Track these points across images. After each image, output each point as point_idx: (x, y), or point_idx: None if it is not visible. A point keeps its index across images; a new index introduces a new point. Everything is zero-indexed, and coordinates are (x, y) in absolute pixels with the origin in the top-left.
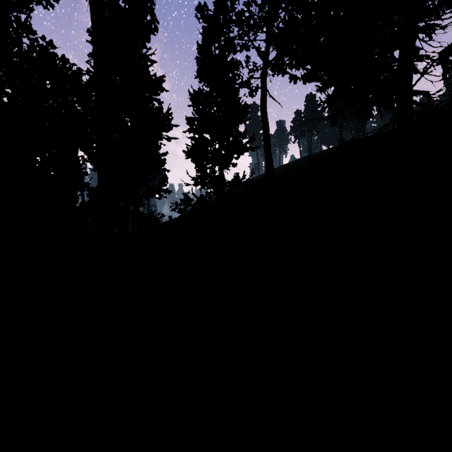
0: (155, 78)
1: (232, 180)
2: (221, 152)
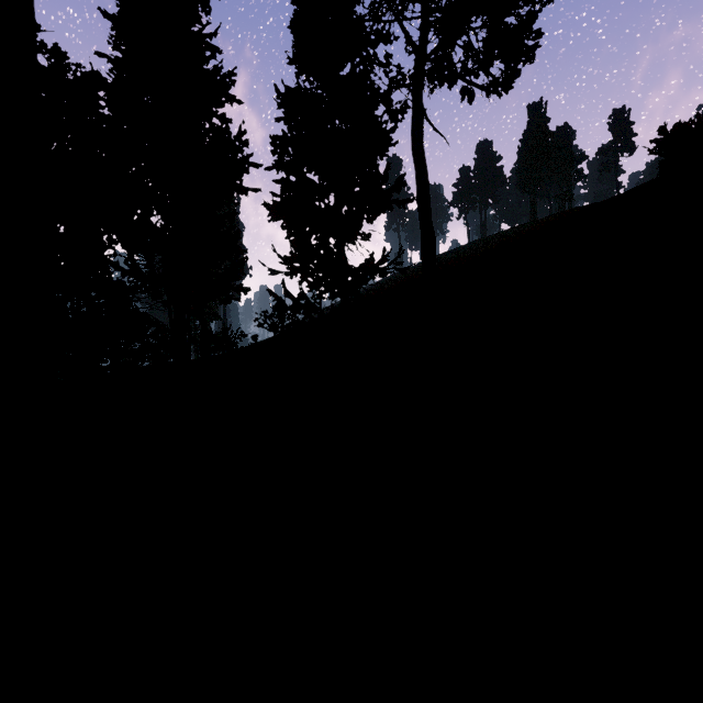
0: (213, 69)
1: (360, 266)
2: (340, 209)
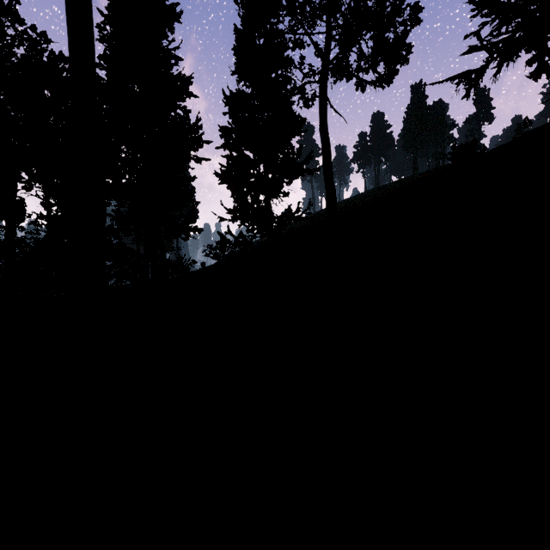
0: (178, 76)
1: (281, 214)
2: (267, 175)
